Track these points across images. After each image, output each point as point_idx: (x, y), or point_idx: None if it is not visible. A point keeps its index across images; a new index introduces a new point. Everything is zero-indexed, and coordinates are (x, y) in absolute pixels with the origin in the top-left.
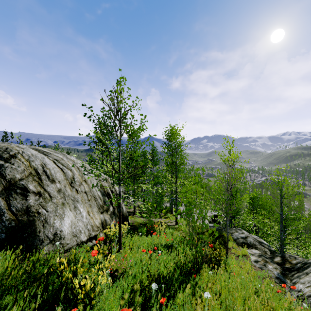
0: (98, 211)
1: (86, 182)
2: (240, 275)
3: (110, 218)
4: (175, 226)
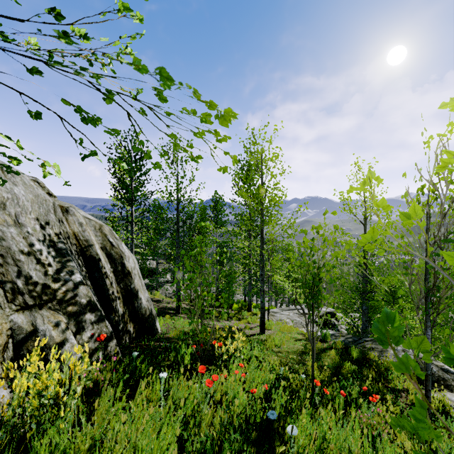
0: (5, 302)
1: None
2: None
3: (64, 327)
4: (260, 337)
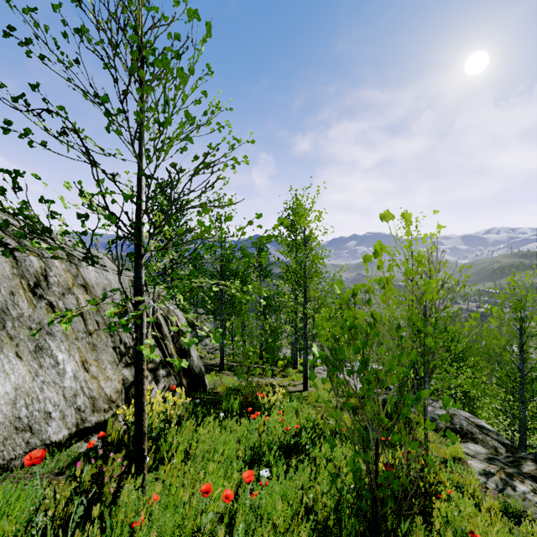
0: (118, 361)
1: (87, 291)
2: (484, 532)
3: (150, 379)
4: (302, 394)
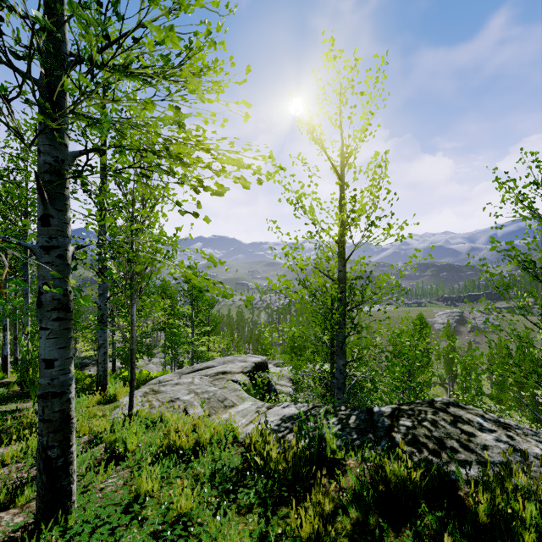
0: None
1: None
2: None
3: None
4: None
